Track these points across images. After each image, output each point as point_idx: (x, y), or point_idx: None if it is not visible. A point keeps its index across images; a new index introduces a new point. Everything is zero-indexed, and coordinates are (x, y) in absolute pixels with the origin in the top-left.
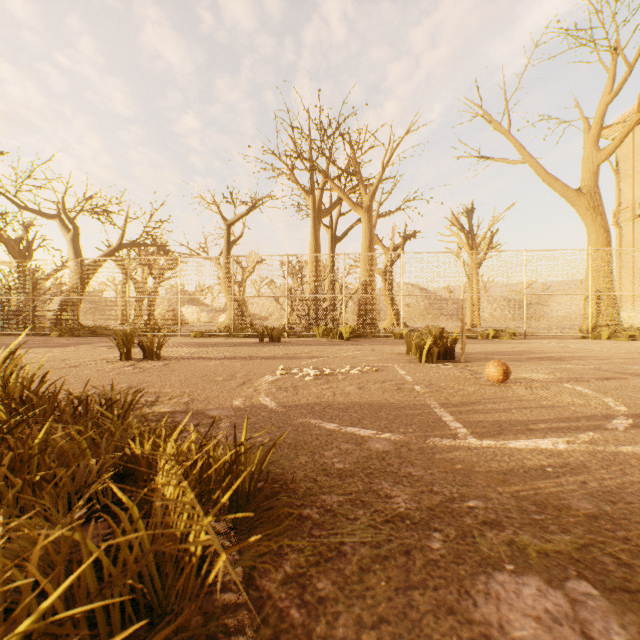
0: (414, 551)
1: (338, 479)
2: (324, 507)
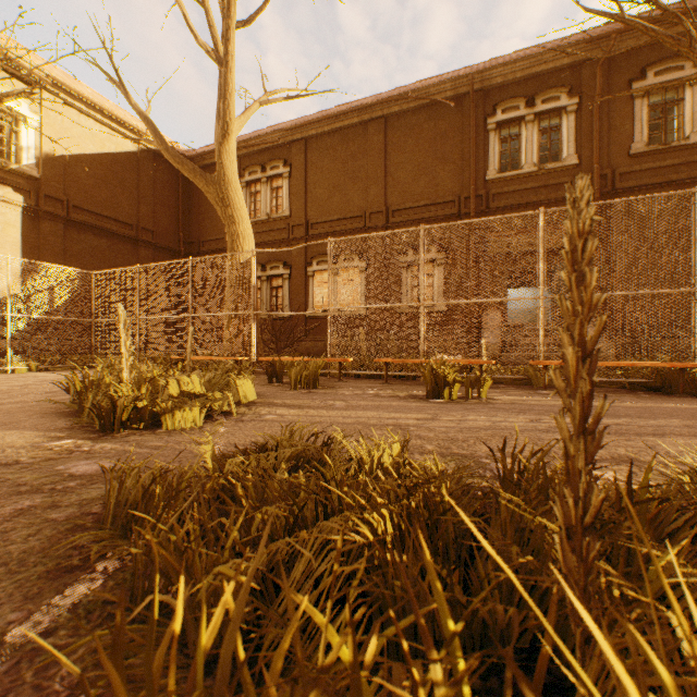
0: (89, 484)
1: (11, 532)
2: (81, 510)
